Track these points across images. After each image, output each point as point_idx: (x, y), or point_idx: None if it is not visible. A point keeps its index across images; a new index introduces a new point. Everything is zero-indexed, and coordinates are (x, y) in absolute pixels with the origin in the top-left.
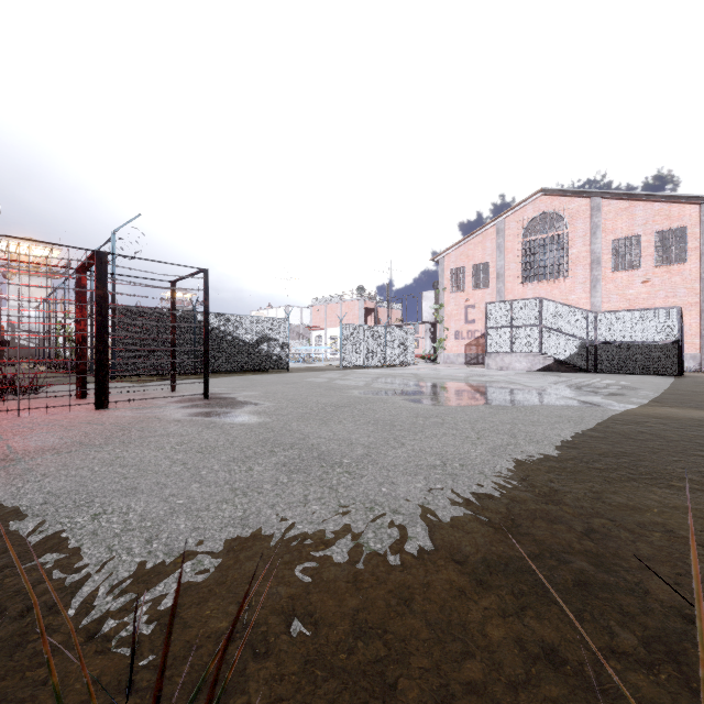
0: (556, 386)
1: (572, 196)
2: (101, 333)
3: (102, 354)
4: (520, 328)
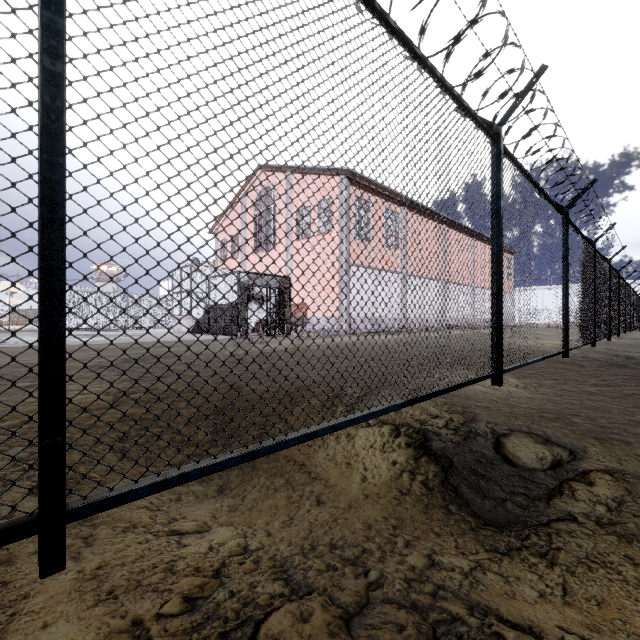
0: None
1: (278, 171)
2: None
3: None
4: (185, 293)
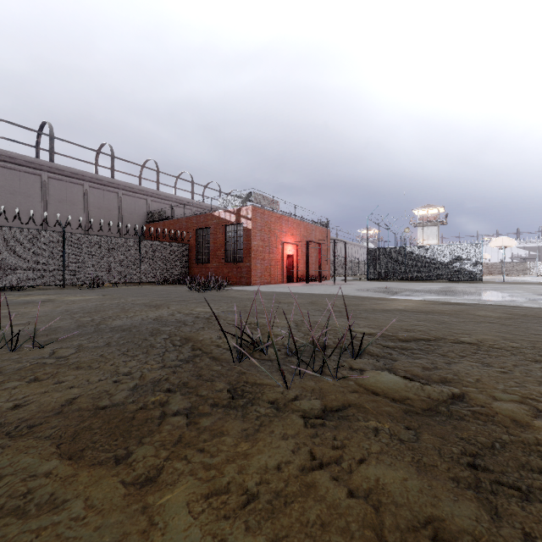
0: (538, 298)
1: None
2: (307, 263)
3: (307, 269)
4: None
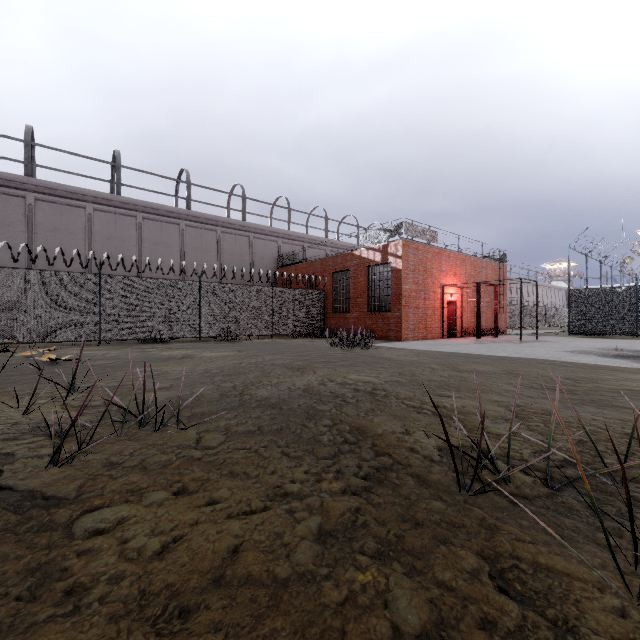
0: None
1: None
2: (478, 312)
3: (478, 319)
4: None
